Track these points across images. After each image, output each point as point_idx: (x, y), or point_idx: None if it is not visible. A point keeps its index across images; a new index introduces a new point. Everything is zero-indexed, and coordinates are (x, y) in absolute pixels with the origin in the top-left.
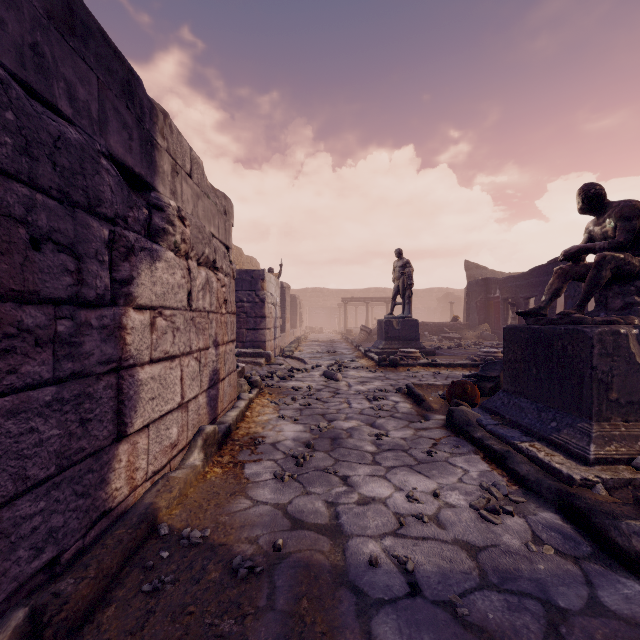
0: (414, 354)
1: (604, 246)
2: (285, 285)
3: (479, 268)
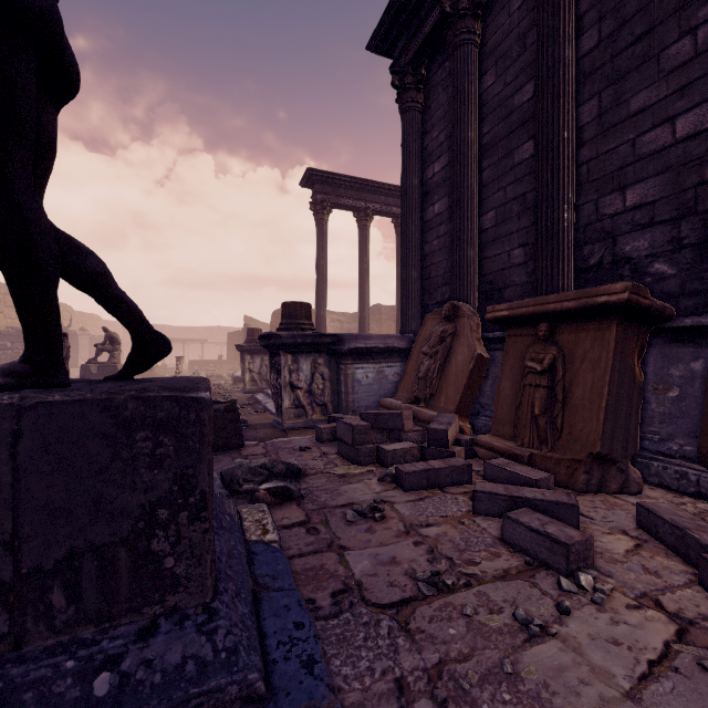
0: None
1: (100, 344)
2: (79, 332)
3: (254, 321)
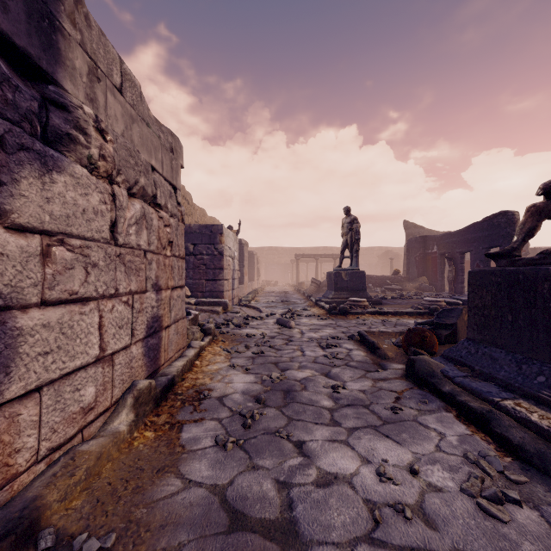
0: (362, 303)
1: None
2: (243, 242)
3: (417, 227)
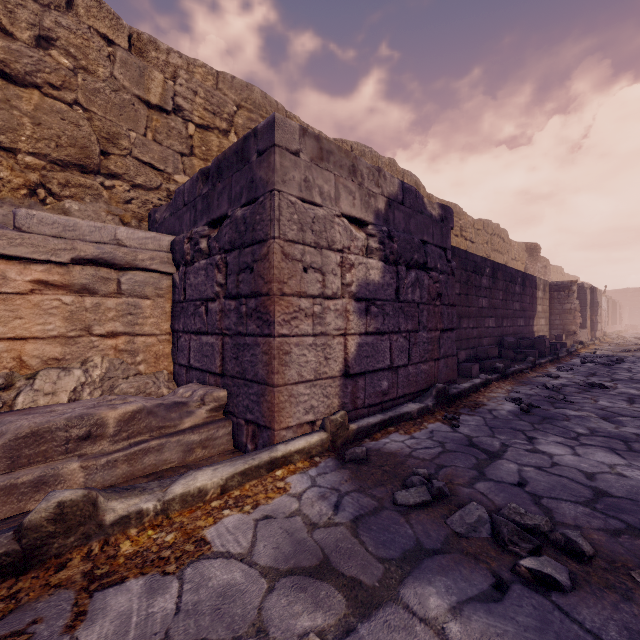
0: None
1: None
2: (608, 297)
3: None
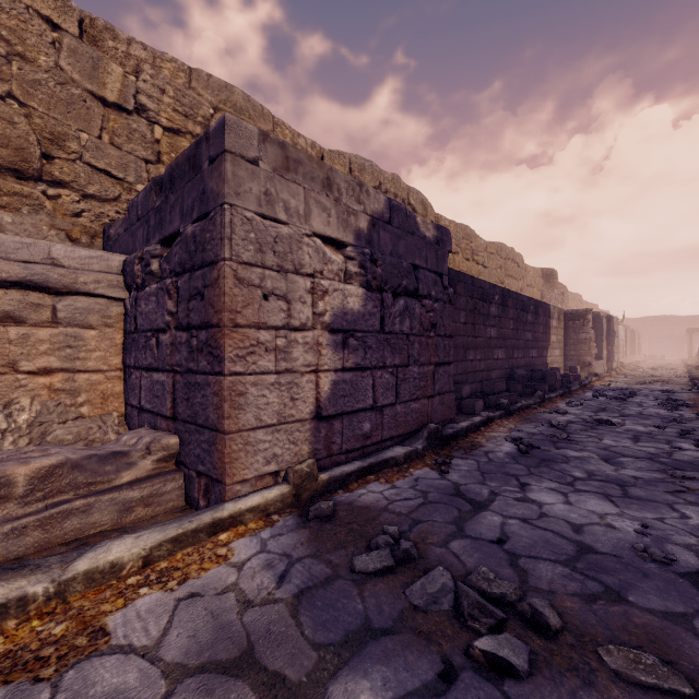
0: None
1: None
2: (626, 326)
3: None
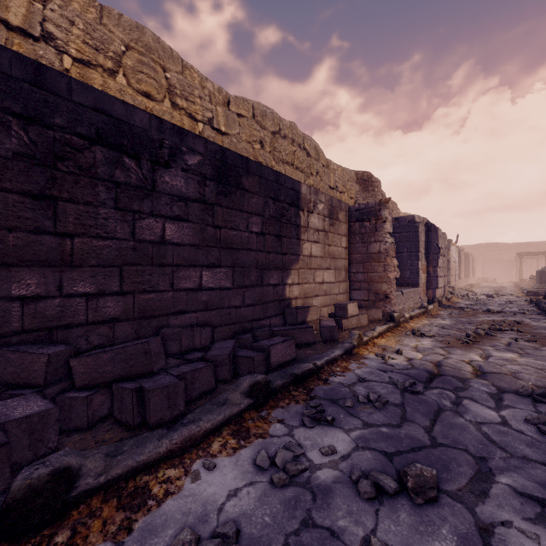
0: None
1: None
2: (460, 248)
3: None
